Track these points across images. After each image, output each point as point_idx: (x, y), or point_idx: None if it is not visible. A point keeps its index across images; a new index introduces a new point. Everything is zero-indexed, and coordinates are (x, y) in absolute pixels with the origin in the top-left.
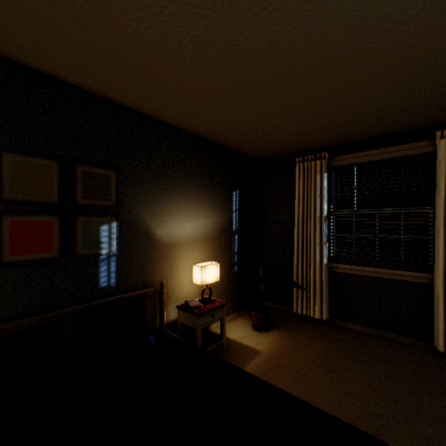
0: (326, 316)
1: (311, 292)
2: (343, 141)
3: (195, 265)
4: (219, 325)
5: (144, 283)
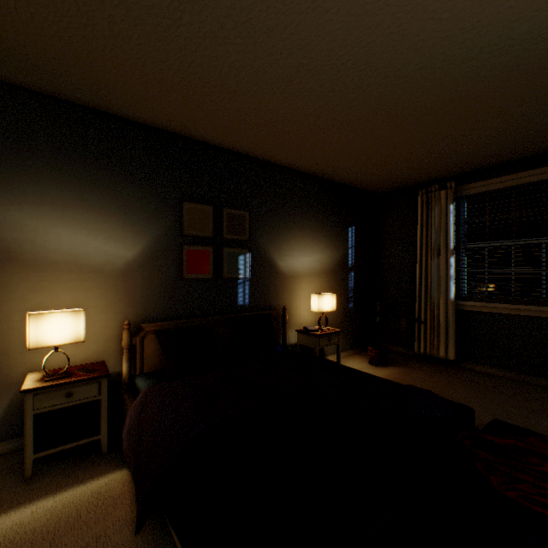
0: (451, 357)
1: (434, 331)
2: (472, 168)
3: (312, 294)
4: (334, 358)
5: (269, 307)
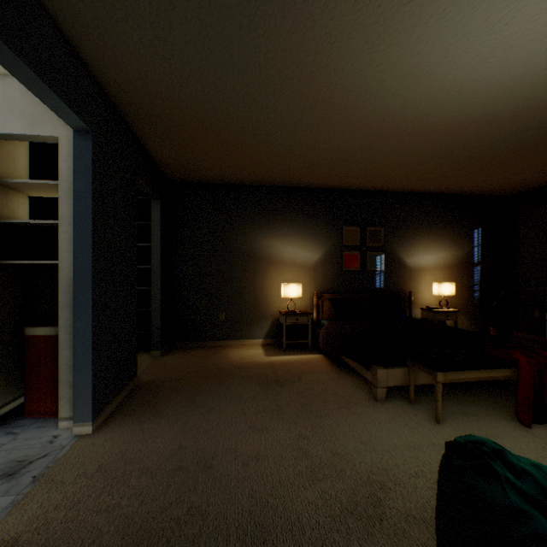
0: None
1: None
2: None
3: (433, 282)
4: None
5: (398, 290)
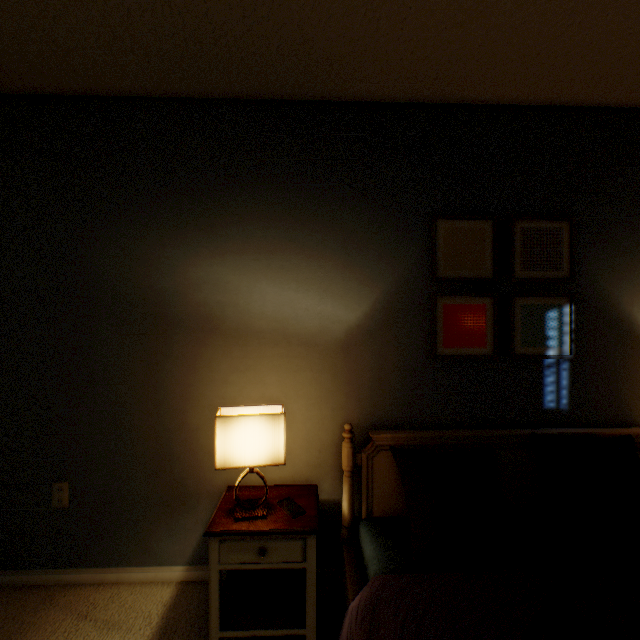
0: None
1: None
2: None
3: None
4: None
5: (617, 416)
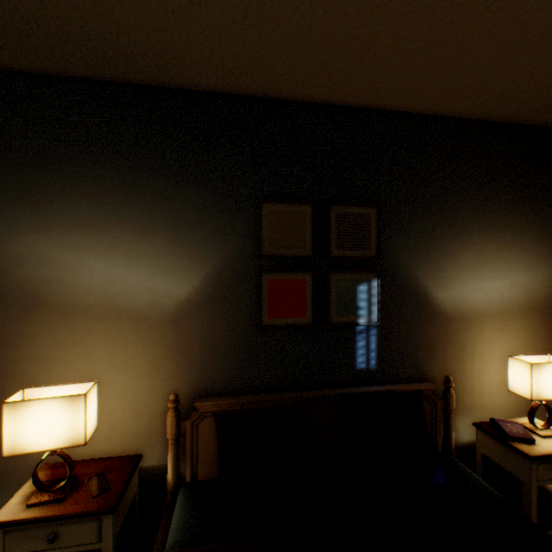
0: None
1: None
2: None
3: (513, 358)
4: None
5: (416, 373)
